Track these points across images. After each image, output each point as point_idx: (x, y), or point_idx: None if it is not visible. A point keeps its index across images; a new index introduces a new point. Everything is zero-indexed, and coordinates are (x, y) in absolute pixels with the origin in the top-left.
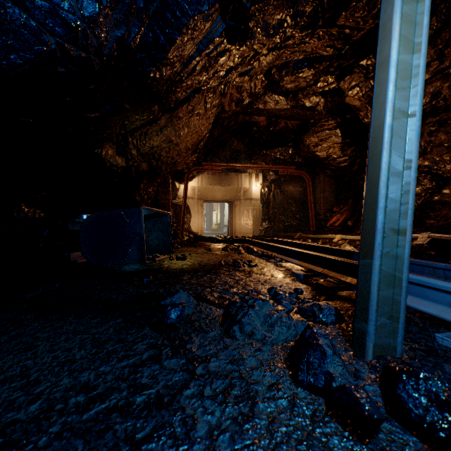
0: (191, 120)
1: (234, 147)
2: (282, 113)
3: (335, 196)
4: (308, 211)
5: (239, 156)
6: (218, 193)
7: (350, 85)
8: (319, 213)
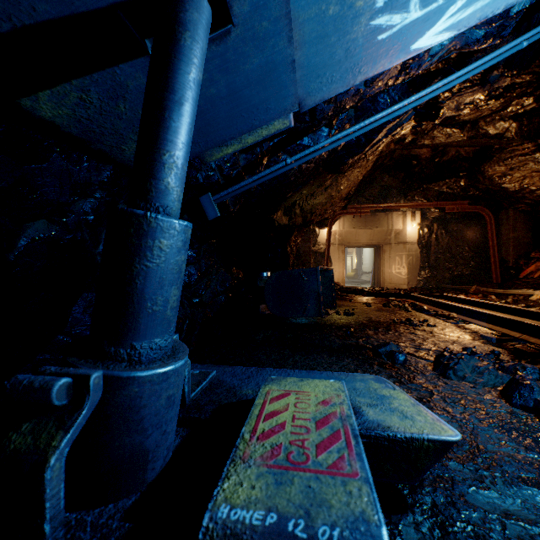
0: (351, 174)
1: (384, 183)
2: (454, 143)
3: (532, 235)
4: (488, 257)
5: (390, 192)
6: (363, 237)
7: None
8: (506, 259)
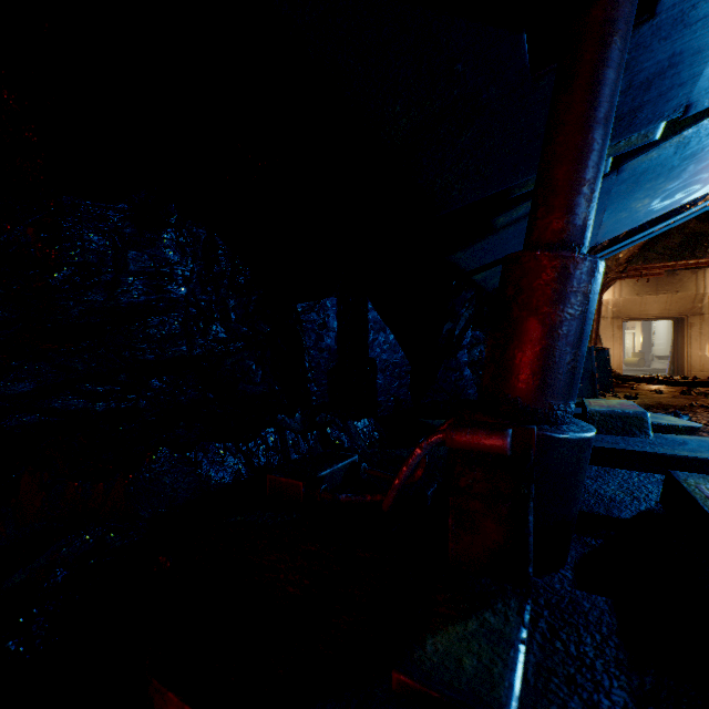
0: None
1: (688, 230)
2: None
3: None
4: None
5: (700, 240)
6: (652, 306)
7: None
8: None
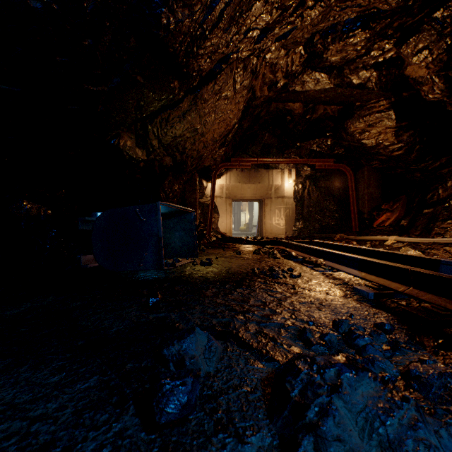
0: (218, 105)
1: (264, 141)
2: (323, 95)
3: (381, 192)
4: (348, 210)
5: (270, 150)
6: (247, 191)
7: (415, 49)
8: (362, 211)
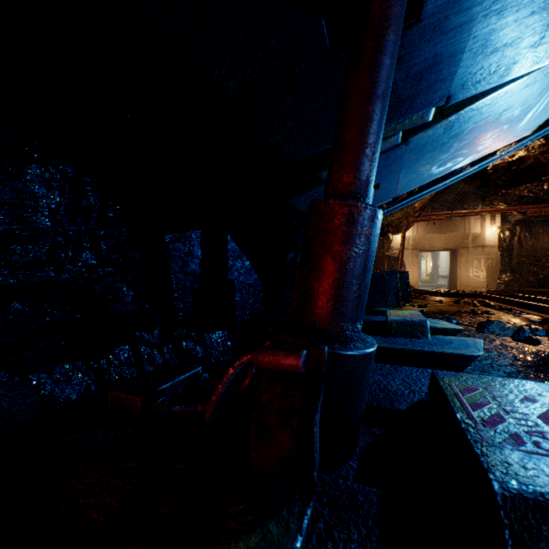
0: None
1: (459, 189)
2: (529, 156)
3: None
4: None
5: (467, 197)
6: (437, 241)
7: None
8: None
